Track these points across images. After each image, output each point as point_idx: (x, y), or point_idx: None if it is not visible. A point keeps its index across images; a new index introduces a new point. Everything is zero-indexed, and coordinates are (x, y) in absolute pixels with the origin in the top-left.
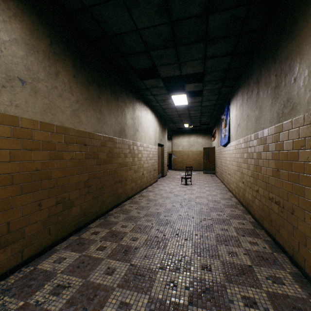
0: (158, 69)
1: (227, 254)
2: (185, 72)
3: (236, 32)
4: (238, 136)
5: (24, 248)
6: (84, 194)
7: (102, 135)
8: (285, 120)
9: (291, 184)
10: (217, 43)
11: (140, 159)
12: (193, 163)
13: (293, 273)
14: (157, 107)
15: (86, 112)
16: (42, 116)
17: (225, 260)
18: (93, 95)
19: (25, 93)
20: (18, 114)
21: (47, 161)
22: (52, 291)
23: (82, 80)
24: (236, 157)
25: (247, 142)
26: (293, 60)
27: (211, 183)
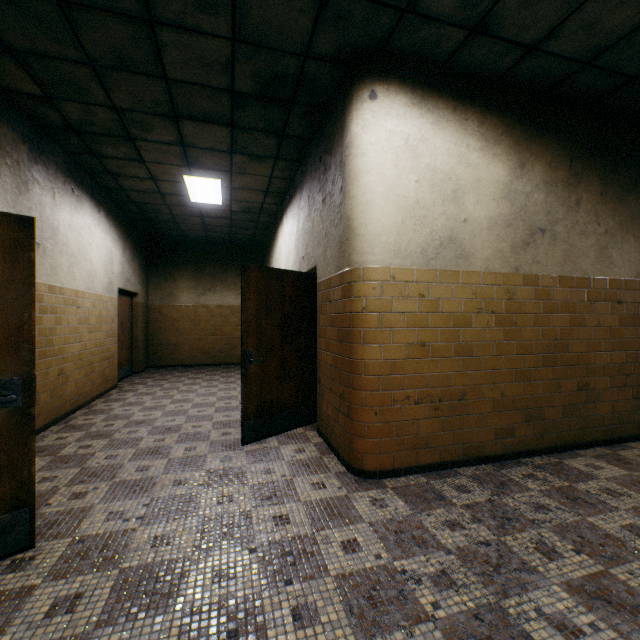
0: None
1: None
2: None
3: None
4: None
5: (543, 433)
6: (616, 386)
7: None
8: None
9: None
10: None
11: None
12: None
13: None
14: None
15: (620, 244)
16: (559, 269)
17: None
18: (632, 212)
19: (543, 244)
20: (538, 272)
21: (566, 327)
22: (602, 490)
23: (613, 194)
24: None
25: None
26: None
27: None
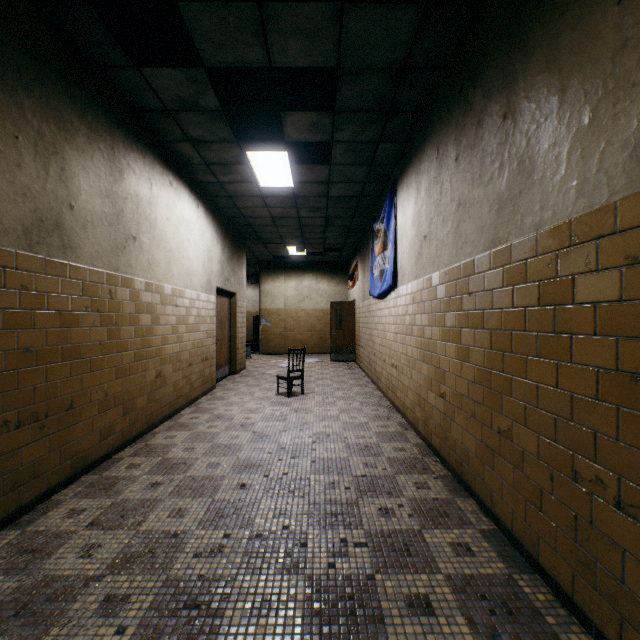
0: (186, 17)
1: None
2: (281, 57)
3: None
4: (424, 267)
5: None
6: None
7: None
8: None
9: None
10: None
11: (146, 330)
12: (309, 337)
13: None
14: (211, 187)
15: None
16: None
17: None
18: None
19: None
20: None
21: None
22: None
23: None
24: (417, 325)
25: (460, 279)
26: None
27: (349, 388)
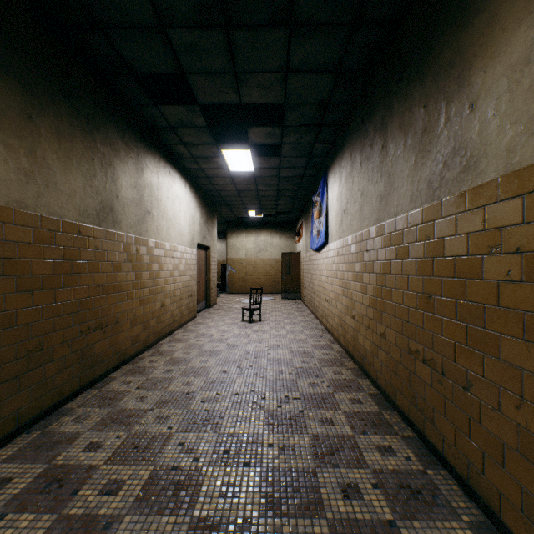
0: (190, 81)
1: (339, 496)
2: (248, 99)
3: (348, 16)
4: (344, 231)
5: None
6: None
7: (40, 215)
8: (449, 194)
9: (464, 328)
10: (311, 38)
11: (155, 274)
12: (265, 281)
13: (476, 526)
14: (195, 171)
15: None
16: None
17: (337, 515)
18: (2, 107)
19: None
20: None
21: None
22: None
23: None
24: (340, 270)
25: (362, 241)
26: (468, 65)
27: (295, 317)
